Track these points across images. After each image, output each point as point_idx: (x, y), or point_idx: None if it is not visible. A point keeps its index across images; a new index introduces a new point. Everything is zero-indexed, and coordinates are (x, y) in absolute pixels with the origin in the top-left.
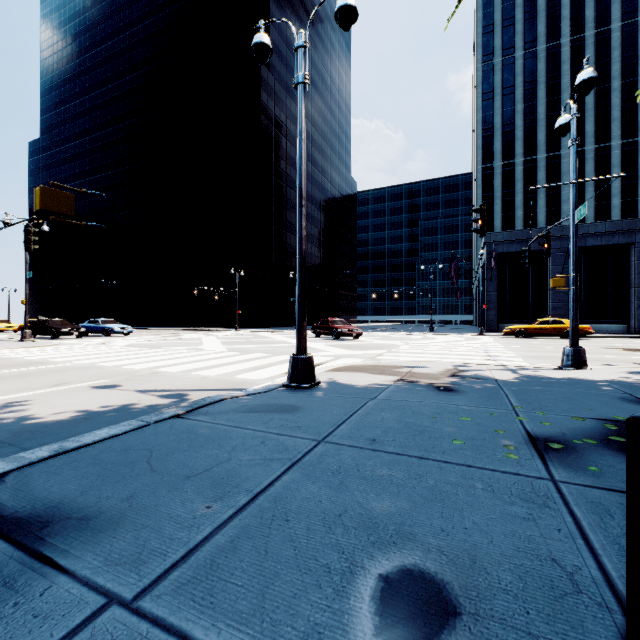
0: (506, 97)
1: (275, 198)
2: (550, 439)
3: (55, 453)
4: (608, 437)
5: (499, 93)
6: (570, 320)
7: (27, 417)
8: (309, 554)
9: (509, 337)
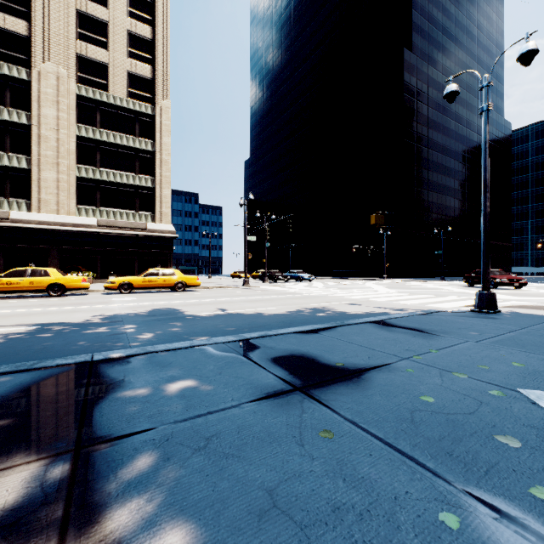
0: None
1: (417, 163)
2: None
3: (389, 318)
4: None
5: None
6: None
7: (341, 311)
8: (538, 345)
9: None
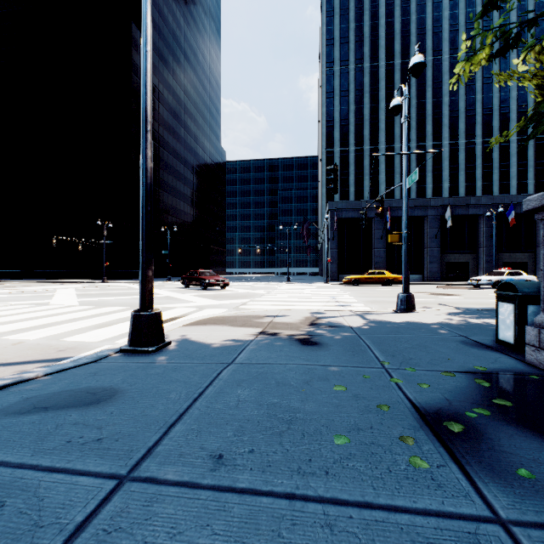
0: (343, 98)
1: None
2: (442, 414)
3: None
4: (493, 401)
5: (338, 94)
6: (403, 270)
7: None
8: None
9: (347, 285)
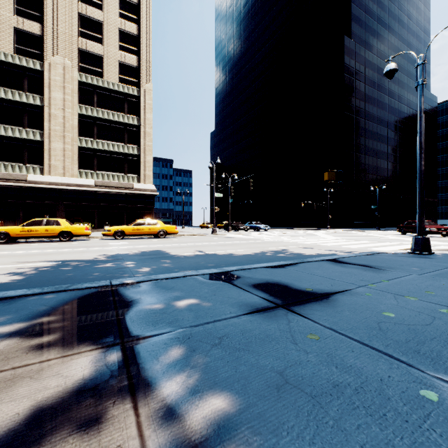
0: None
1: (355, 132)
2: None
3: (341, 257)
4: None
5: None
6: None
7: (297, 253)
8: None
9: None
